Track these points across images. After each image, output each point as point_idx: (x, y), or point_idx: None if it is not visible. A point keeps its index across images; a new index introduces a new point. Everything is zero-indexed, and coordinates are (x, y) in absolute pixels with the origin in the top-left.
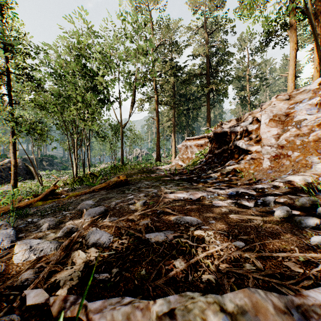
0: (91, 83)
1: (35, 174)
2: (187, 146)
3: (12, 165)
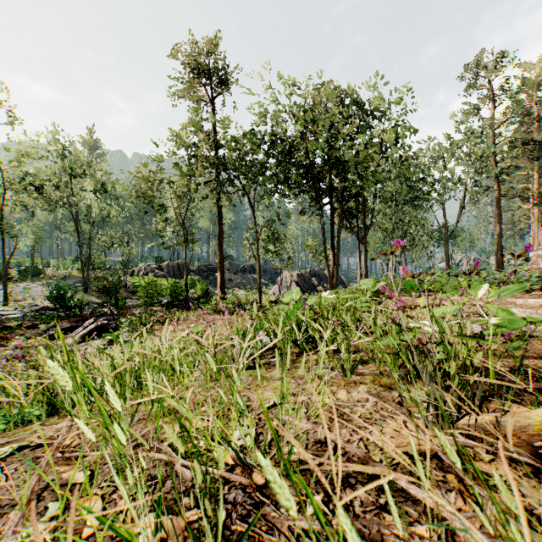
0: (408, 191)
1: (347, 284)
2: (537, 255)
3: (359, 274)
